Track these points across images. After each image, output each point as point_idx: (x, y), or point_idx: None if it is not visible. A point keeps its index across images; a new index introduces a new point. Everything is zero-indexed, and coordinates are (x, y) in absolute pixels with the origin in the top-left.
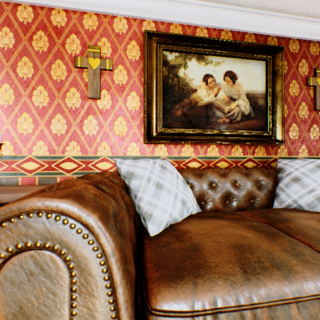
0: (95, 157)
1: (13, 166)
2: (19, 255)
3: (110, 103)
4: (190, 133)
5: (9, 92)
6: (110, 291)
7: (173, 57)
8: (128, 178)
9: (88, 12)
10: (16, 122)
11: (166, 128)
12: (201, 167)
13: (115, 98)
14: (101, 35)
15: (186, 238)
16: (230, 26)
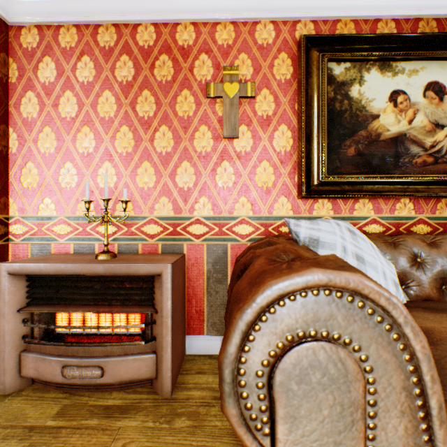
0: (231, 217)
1: (132, 230)
2: (300, 347)
3: (250, 143)
4: (369, 182)
5: (128, 137)
6: (422, 413)
7: (341, 69)
8: (312, 246)
9: (222, 21)
10: (136, 174)
11: (332, 175)
12: (385, 232)
13: (257, 135)
14: (238, 51)
15: (439, 341)
16: (434, 11)
